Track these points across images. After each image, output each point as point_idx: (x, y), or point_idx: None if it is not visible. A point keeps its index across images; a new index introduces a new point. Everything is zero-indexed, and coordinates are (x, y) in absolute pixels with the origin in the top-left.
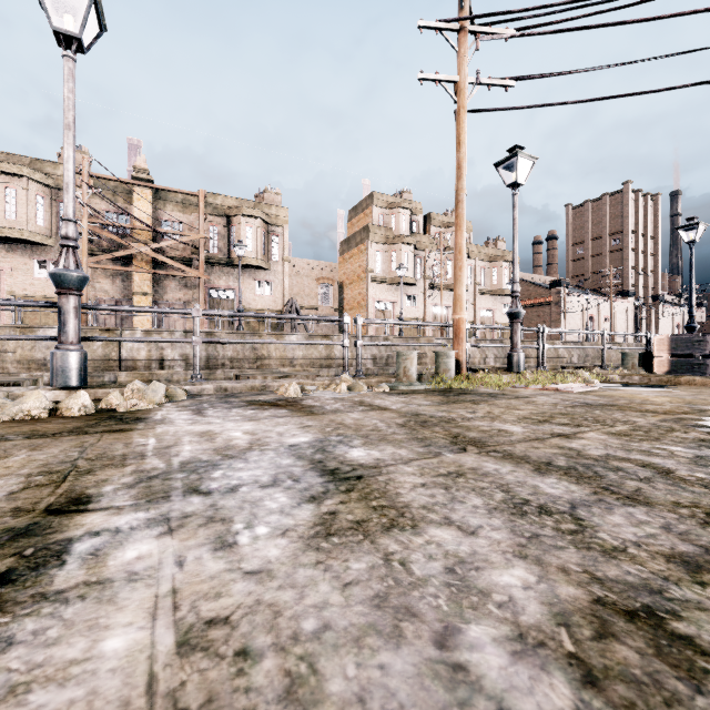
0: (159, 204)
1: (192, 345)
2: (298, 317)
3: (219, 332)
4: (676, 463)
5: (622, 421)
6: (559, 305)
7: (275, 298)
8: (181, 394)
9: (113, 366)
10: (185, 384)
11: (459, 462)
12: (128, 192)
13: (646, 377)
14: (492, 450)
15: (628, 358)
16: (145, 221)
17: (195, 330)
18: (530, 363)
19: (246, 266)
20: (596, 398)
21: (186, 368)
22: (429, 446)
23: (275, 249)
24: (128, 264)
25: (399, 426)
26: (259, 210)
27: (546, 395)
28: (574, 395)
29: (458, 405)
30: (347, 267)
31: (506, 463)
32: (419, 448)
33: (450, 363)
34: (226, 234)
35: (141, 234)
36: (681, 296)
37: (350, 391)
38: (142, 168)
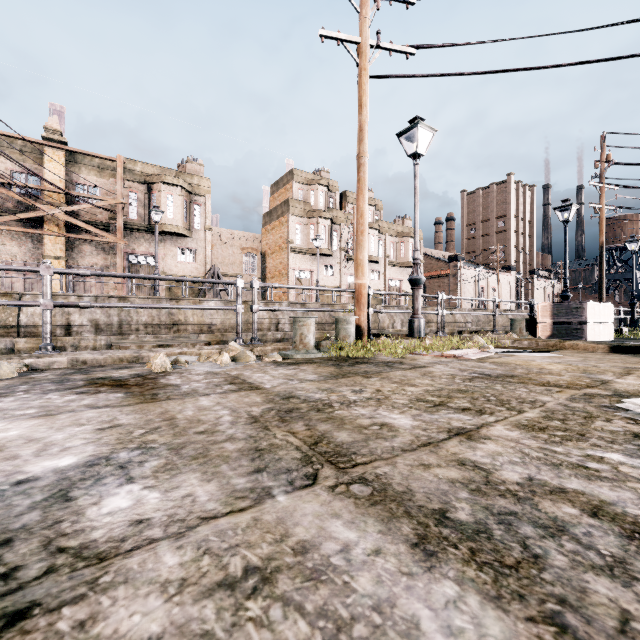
0: (73, 167)
1: (103, 310)
2: (183, 279)
3: (132, 297)
4: (637, 498)
5: (529, 401)
6: (456, 277)
7: (197, 265)
8: (7, 371)
9: (11, 332)
10: (28, 357)
11: (288, 521)
12: (38, 152)
13: (534, 342)
14: (357, 478)
15: (516, 324)
16: (58, 183)
17: (44, 291)
18: (432, 327)
19: (168, 233)
20: (493, 367)
21: (96, 334)
22: (262, 471)
23: (197, 217)
24: (38, 227)
25: (249, 421)
26: (180, 178)
27: (444, 363)
28: (471, 363)
29: (347, 380)
30: (269, 238)
31: (370, 519)
32: (242, 478)
33: (350, 329)
34: (147, 201)
35: (53, 196)
36: (552, 271)
37: (235, 361)
38: (54, 128)
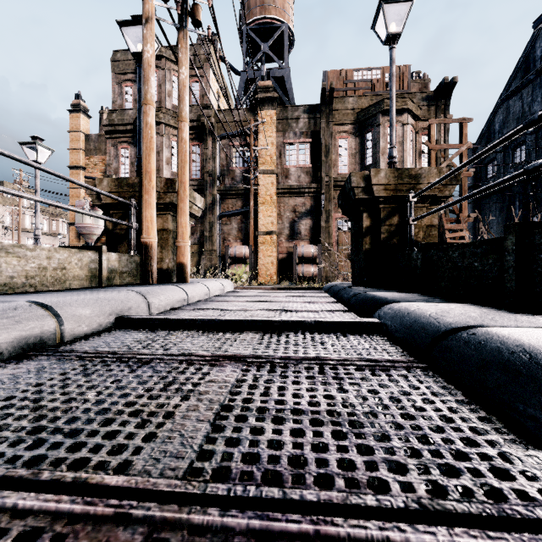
0: None
1: None
2: None
3: None
4: None
5: None
6: None
7: None
8: None
9: None
10: None
11: None
12: None
13: None
14: None
15: None
16: None
17: None
18: None
19: None
20: None
21: None
22: None
23: None
24: None
25: None
26: None
27: None
28: None
29: None
30: None
31: None
32: None
33: None
34: None
35: None
36: None
37: None
38: None
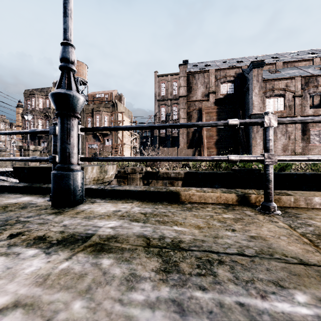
0: None
1: None
2: None
3: None
4: None
5: None
6: None
7: None
8: None
9: None
10: None
11: None
12: None
13: None
14: None
15: None
16: None
17: None
18: None
19: None
20: None
21: None
22: None
23: None
24: None
25: None
26: None
27: None
28: None
29: None
30: None
31: None
32: None
33: None
34: None
35: None
36: None
37: None
38: None
